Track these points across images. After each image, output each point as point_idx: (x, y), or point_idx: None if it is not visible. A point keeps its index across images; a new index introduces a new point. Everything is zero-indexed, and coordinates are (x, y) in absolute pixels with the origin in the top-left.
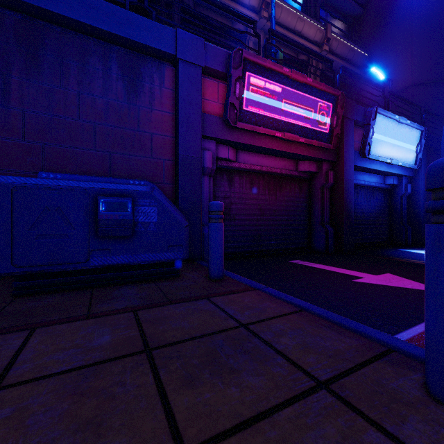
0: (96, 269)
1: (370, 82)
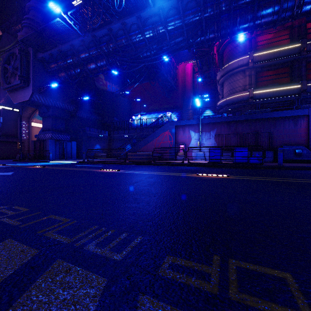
0: (294, 160)
1: None
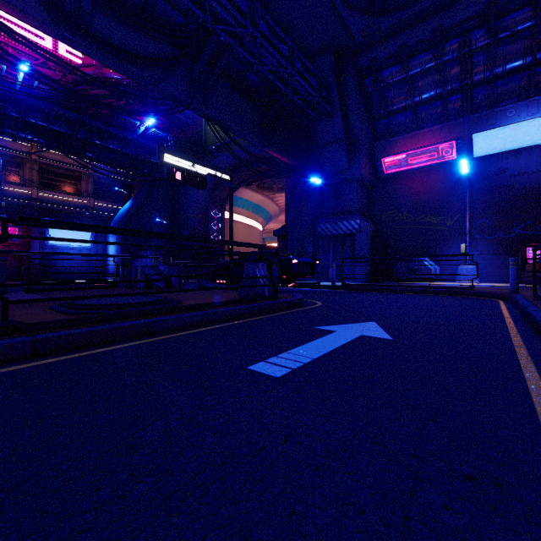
0: None
1: (58, 214)
